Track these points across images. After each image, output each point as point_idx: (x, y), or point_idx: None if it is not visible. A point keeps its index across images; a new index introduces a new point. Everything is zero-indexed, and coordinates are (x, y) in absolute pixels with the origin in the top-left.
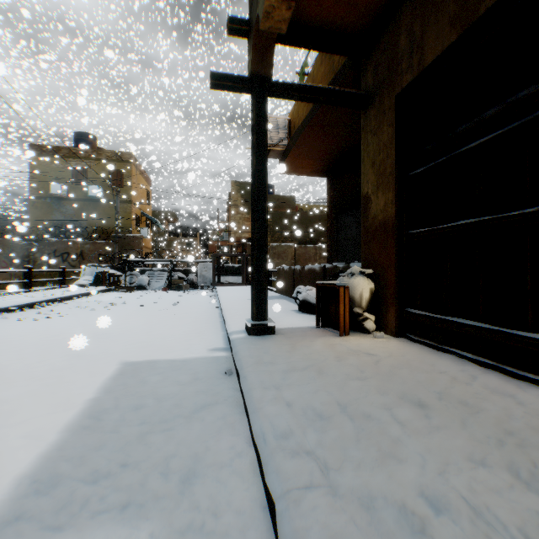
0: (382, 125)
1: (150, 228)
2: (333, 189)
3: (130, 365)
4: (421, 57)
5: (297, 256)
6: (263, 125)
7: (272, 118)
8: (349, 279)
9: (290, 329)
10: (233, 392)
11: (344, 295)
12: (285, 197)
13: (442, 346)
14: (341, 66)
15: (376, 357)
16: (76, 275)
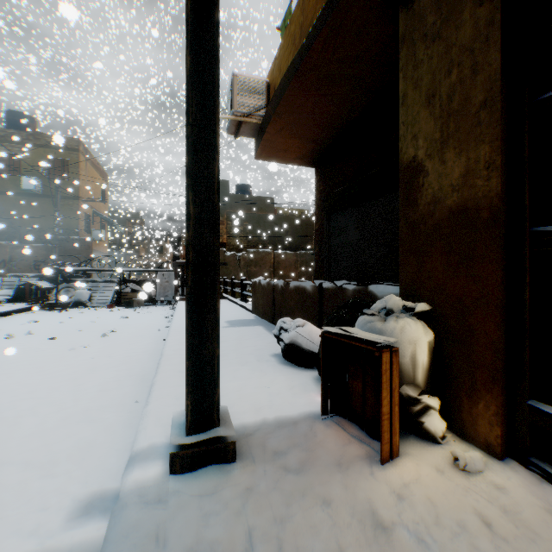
0: (458, 13)
1: (107, 230)
2: (323, 181)
3: None
4: None
5: (276, 263)
6: None
7: (244, 77)
8: (383, 321)
9: (271, 431)
10: None
11: (391, 368)
12: (263, 198)
13: None
14: None
15: None
16: None
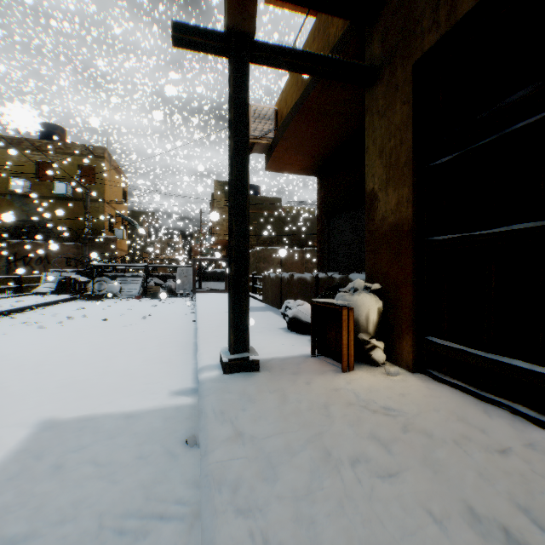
0: (394, 104)
1: (126, 229)
2: (323, 188)
3: (49, 426)
4: (452, 8)
5: (284, 260)
6: (243, 97)
7: (257, 107)
8: (351, 295)
9: (279, 361)
10: (192, 489)
11: (348, 319)
12: (272, 198)
13: (483, 392)
14: (338, 39)
15: (401, 415)
16: (40, 281)
